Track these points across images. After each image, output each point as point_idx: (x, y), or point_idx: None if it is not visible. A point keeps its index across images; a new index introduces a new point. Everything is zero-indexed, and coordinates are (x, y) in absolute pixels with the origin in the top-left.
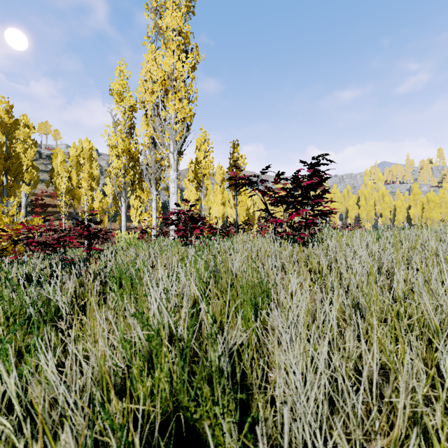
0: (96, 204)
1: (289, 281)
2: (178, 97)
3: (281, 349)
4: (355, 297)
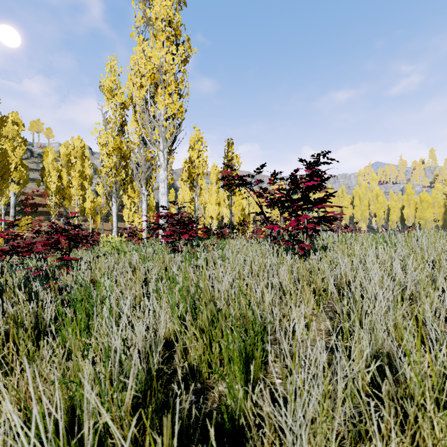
0: (87, 203)
1: (289, 309)
2: (167, 92)
3: (284, 446)
4: (379, 341)
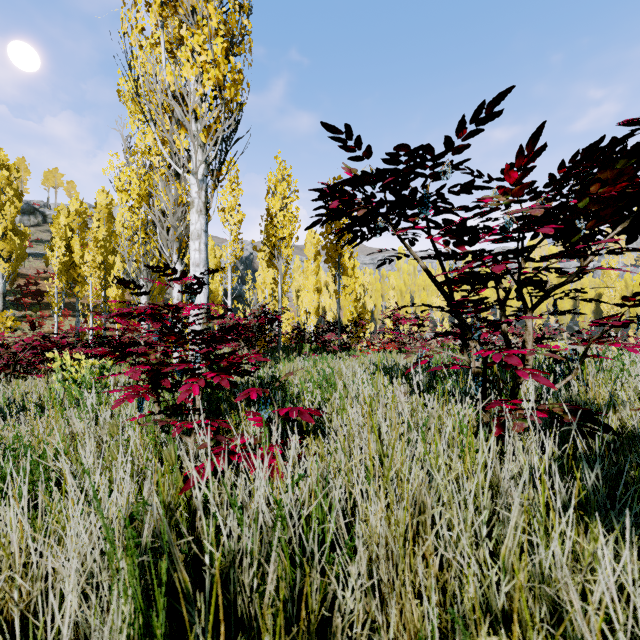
0: (111, 290)
1: None
2: (202, 36)
3: None
4: None
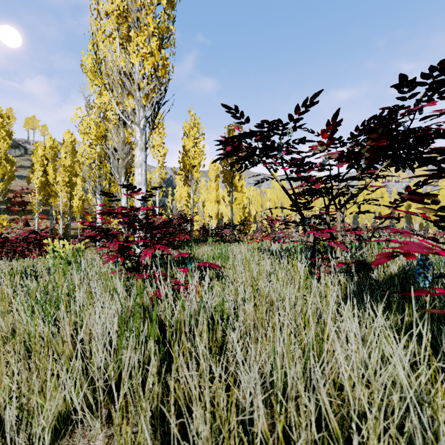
0: (75, 201)
1: None
2: (144, 36)
3: None
4: None
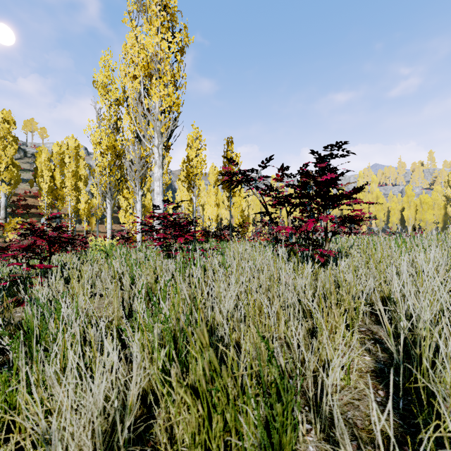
0: (81, 205)
1: (320, 344)
2: (163, 82)
3: None
4: None
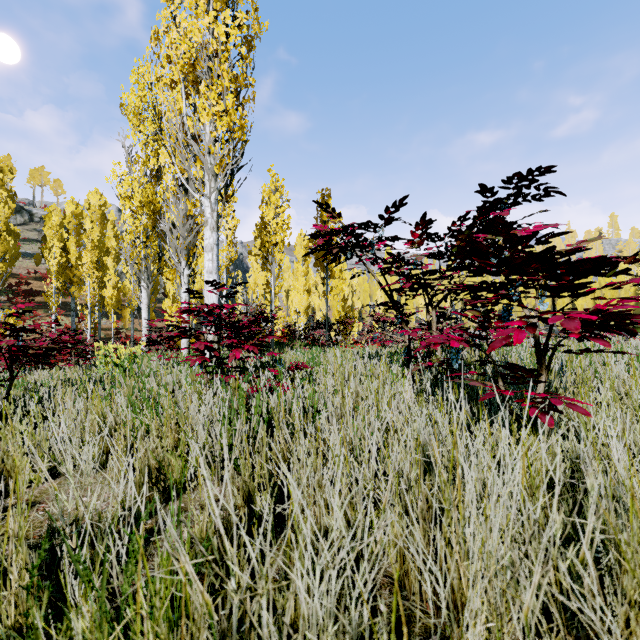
0: (107, 290)
1: None
2: (217, 91)
3: None
4: None
